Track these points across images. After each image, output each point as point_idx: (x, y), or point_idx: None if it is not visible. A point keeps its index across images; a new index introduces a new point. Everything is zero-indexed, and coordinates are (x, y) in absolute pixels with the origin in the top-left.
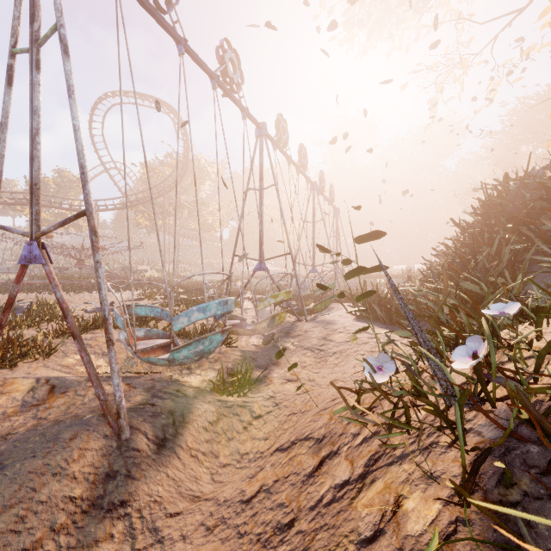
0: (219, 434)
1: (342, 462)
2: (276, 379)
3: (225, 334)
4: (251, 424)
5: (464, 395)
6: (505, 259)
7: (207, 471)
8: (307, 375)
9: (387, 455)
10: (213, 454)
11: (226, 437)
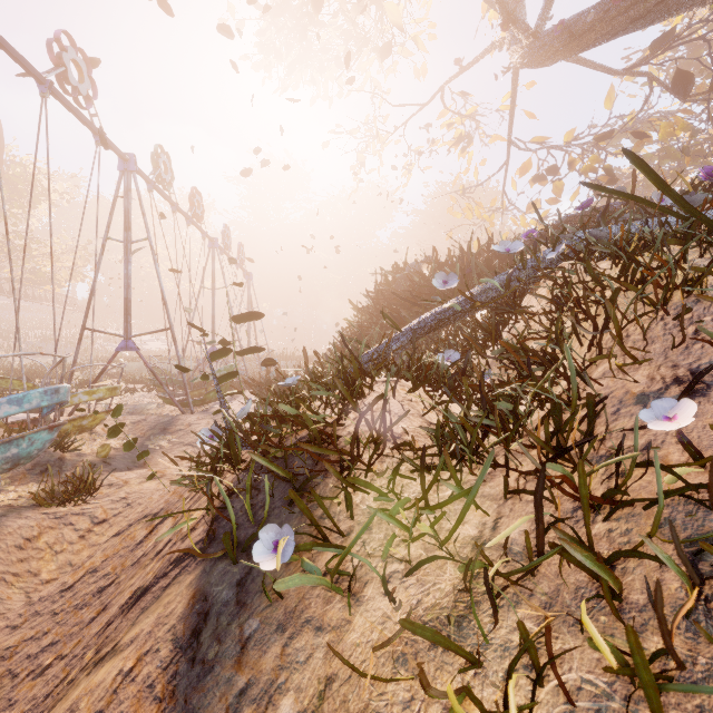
0: (42, 550)
1: (170, 522)
2: (134, 479)
3: (57, 431)
4: (92, 532)
5: (228, 436)
6: (374, 342)
7: (21, 591)
8: (177, 470)
9: (199, 500)
10: (32, 573)
11: (53, 552)
